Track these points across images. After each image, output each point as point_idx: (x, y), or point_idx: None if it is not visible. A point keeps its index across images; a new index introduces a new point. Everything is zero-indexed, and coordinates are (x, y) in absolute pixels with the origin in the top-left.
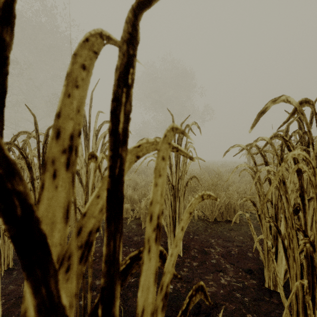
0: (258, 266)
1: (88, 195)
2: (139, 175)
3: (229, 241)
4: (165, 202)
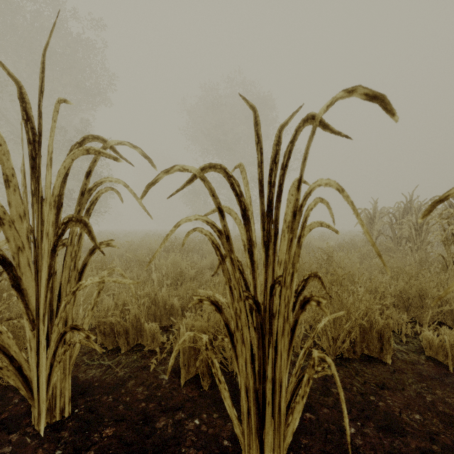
0: None
1: (38, 320)
2: (189, 255)
3: (394, 433)
4: (235, 350)
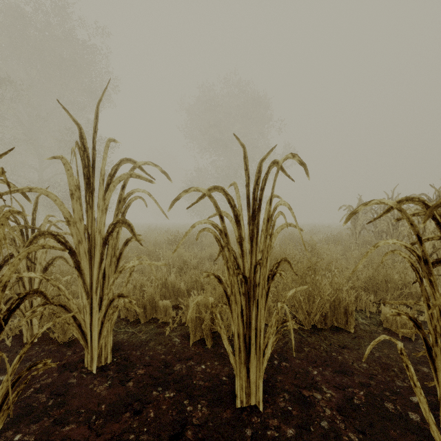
0: (412, 438)
1: (92, 292)
2: (190, 247)
3: (345, 374)
4: (231, 308)
